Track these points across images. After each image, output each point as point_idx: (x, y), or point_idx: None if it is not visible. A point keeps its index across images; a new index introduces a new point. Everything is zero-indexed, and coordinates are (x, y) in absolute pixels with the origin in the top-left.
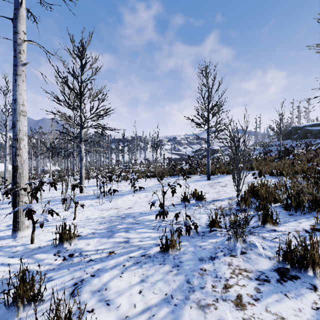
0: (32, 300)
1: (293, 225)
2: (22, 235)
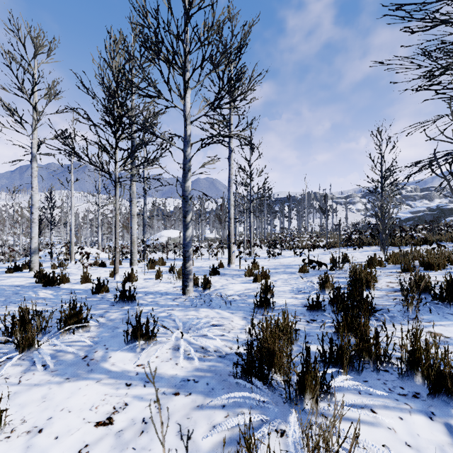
0: (252, 275)
1: (389, 270)
2: (232, 267)
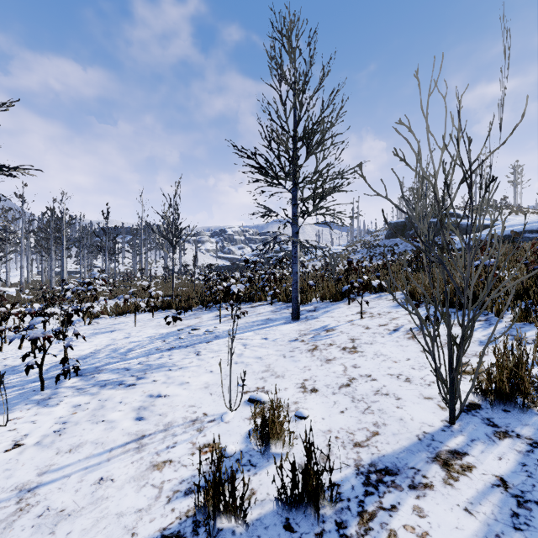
0: None
1: None
2: None
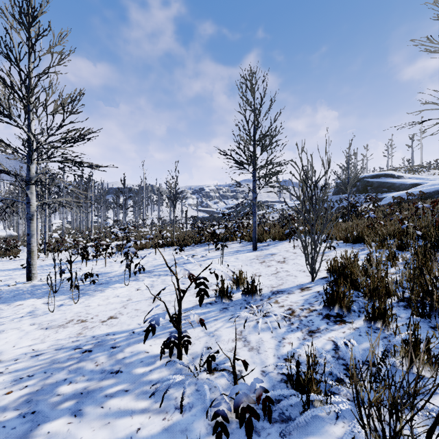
0: None
1: None
2: None
